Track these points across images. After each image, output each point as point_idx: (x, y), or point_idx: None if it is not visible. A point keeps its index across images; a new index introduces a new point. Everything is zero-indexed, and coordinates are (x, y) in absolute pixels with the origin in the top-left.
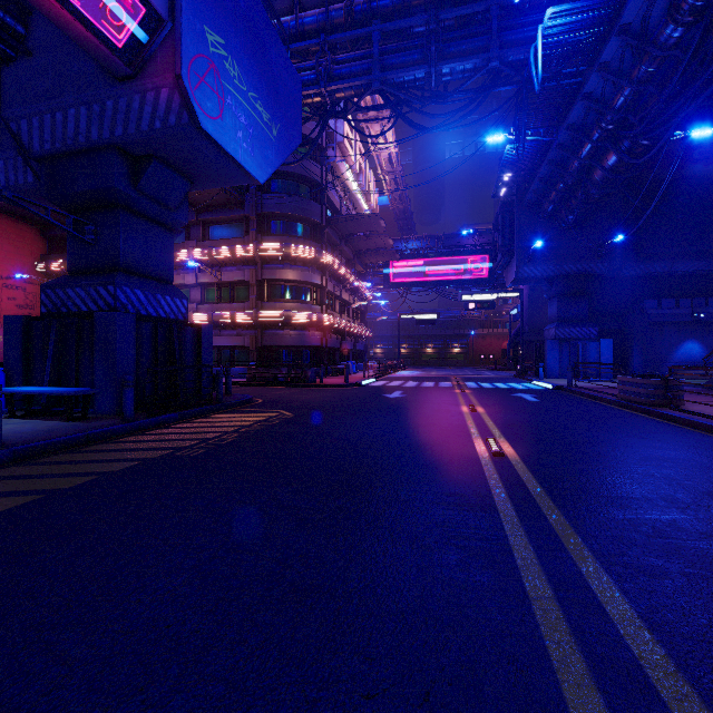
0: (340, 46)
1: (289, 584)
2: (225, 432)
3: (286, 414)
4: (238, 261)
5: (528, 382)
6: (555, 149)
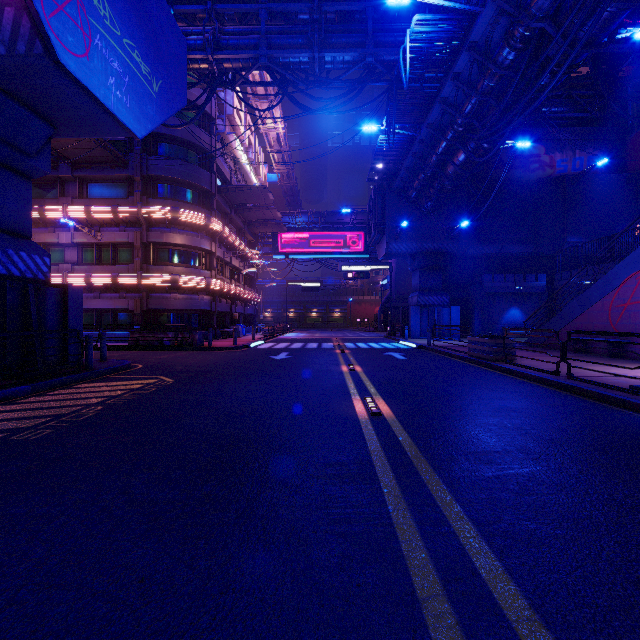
0: (228, 17)
1: (114, 636)
2: (87, 405)
3: (166, 381)
4: (121, 222)
5: (396, 342)
6: (418, 144)
